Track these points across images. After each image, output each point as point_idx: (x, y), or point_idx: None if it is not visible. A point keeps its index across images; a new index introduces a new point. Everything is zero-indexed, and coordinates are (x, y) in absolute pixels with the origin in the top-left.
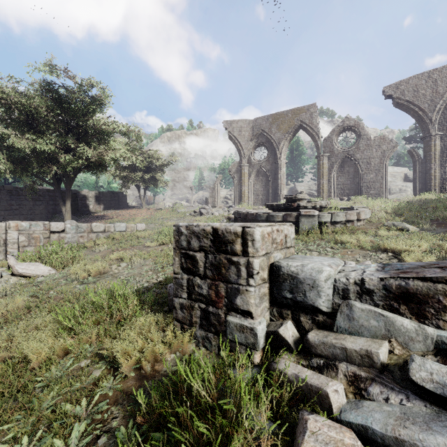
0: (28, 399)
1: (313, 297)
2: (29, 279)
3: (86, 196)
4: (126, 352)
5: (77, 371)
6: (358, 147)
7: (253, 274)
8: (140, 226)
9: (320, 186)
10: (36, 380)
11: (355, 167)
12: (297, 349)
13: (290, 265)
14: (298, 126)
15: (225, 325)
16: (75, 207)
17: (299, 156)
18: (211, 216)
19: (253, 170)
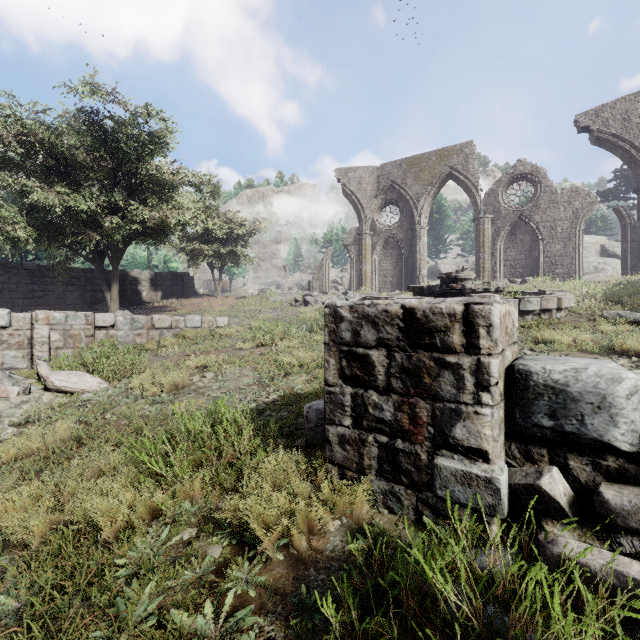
0: (108, 598)
1: (601, 425)
2: (71, 396)
3: (137, 279)
4: (259, 516)
5: (178, 547)
6: (537, 205)
7: (489, 384)
8: (221, 320)
9: (480, 262)
10: (114, 564)
11: (533, 235)
12: (576, 517)
13: (549, 370)
14: (446, 174)
15: (432, 473)
16: (121, 294)
17: (441, 221)
18: (321, 307)
19: (378, 240)
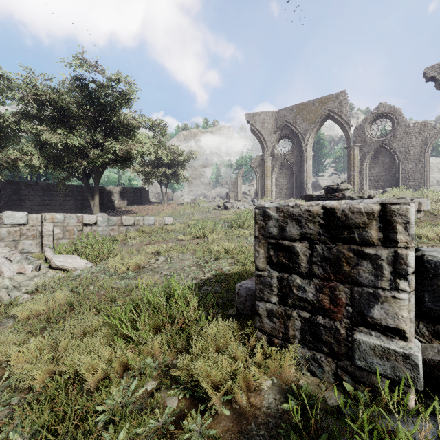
0: None
1: None
2: (67, 273)
3: (111, 192)
4: (207, 375)
5: (144, 397)
6: (395, 135)
7: (407, 273)
8: (168, 220)
9: (351, 178)
10: (95, 409)
11: (391, 157)
12: None
13: None
14: (326, 115)
15: (351, 346)
16: (101, 202)
17: (320, 150)
18: (237, 210)
19: (276, 164)
